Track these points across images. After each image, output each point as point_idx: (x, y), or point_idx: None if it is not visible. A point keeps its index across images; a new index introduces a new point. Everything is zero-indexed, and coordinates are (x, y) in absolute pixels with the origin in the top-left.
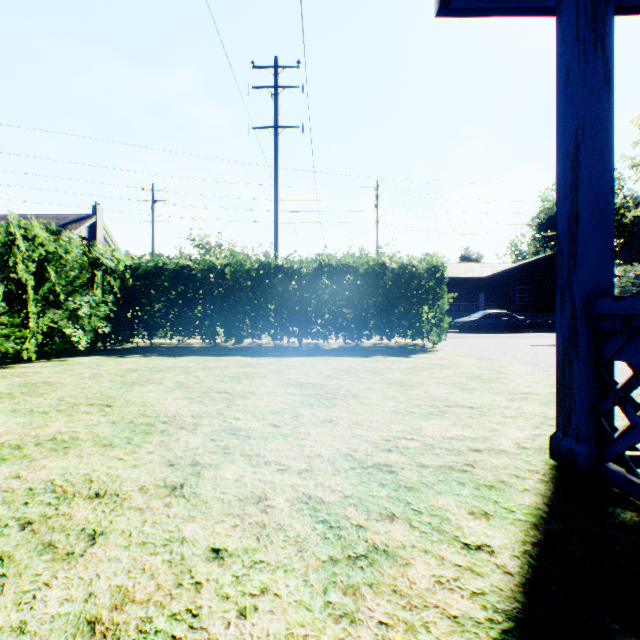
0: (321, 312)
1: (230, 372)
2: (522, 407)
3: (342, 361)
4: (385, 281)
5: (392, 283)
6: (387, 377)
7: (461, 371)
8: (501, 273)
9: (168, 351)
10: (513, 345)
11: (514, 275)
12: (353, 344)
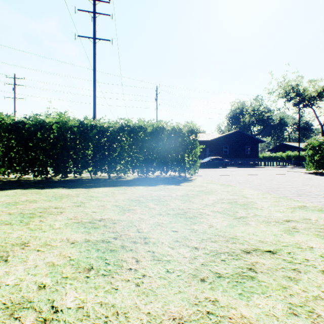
0: (123, 156)
1: (31, 208)
2: (313, 246)
3: (136, 190)
4: (163, 137)
5: (167, 139)
6: (171, 206)
7: (220, 197)
8: (217, 138)
9: (1, 185)
10: (231, 175)
11: (222, 140)
12: (144, 176)
